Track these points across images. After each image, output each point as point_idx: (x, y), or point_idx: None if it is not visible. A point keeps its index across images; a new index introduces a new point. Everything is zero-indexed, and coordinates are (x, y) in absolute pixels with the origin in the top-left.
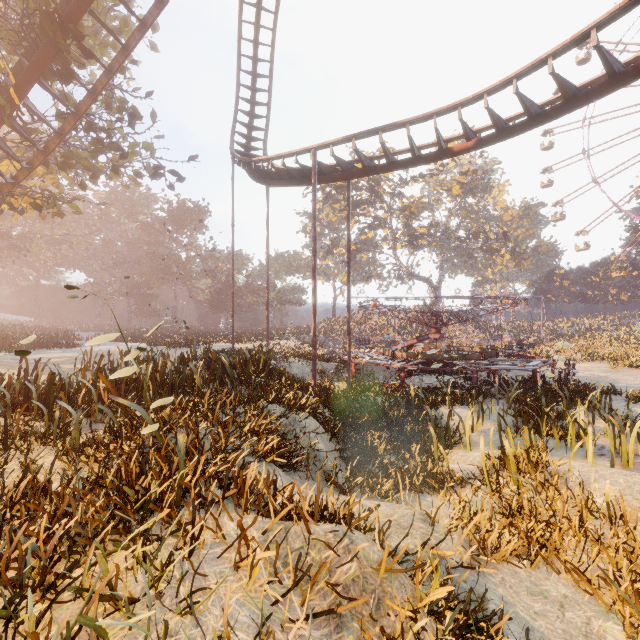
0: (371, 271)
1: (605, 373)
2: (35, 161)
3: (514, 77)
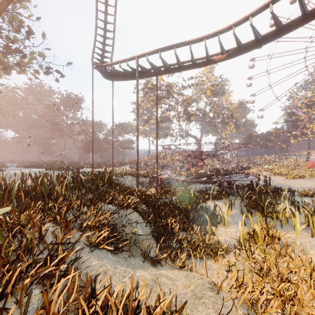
0: (167, 132)
1: (282, 181)
2: None
3: (250, 15)
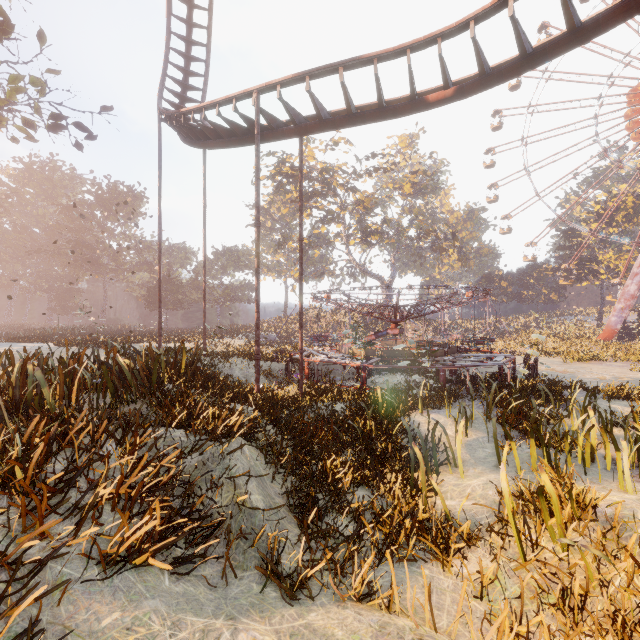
0: (324, 267)
1: (560, 367)
2: None
3: None
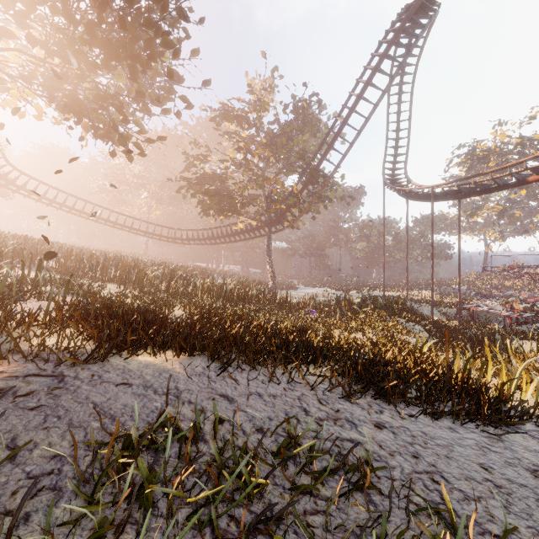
0: (526, 226)
1: None
2: (300, 215)
3: None
